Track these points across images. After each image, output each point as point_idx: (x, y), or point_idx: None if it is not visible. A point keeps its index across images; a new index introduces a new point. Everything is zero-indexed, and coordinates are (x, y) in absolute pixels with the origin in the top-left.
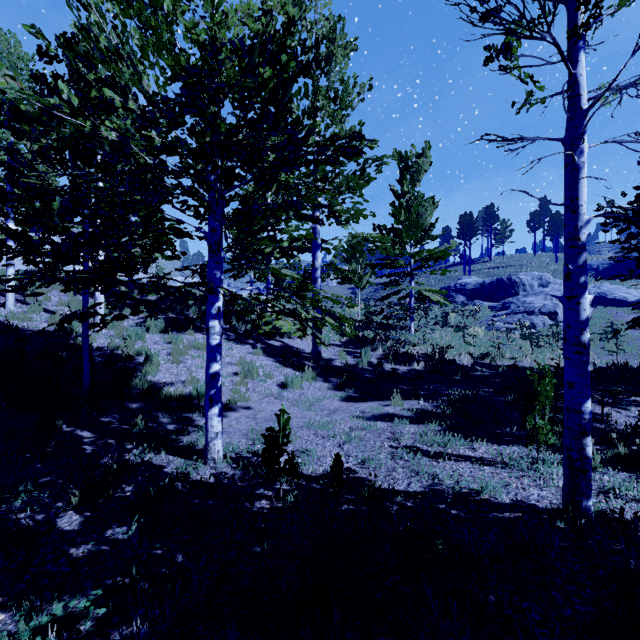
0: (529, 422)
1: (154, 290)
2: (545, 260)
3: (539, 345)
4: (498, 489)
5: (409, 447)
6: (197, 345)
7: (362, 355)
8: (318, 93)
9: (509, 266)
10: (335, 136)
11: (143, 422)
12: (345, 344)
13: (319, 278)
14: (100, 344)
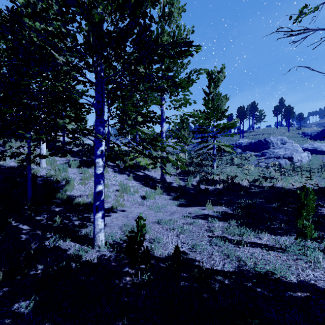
0: (299, 223)
1: (46, 133)
2: (282, 131)
3: (285, 175)
4: (285, 270)
5: (220, 236)
6: None
7: (188, 180)
8: (164, 33)
9: (263, 134)
10: (174, 43)
11: (60, 220)
12: (178, 174)
13: (164, 137)
14: (42, 174)
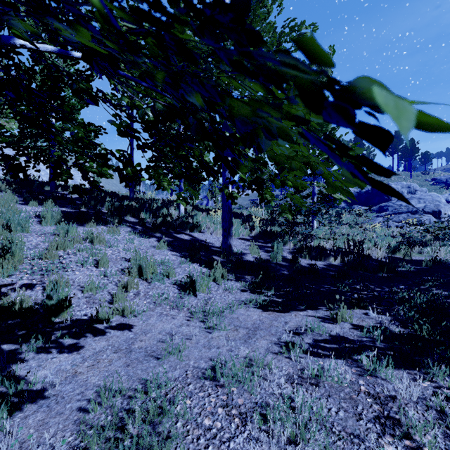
0: None
1: None
2: (401, 177)
3: (443, 240)
4: None
5: None
6: (91, 237)
7: (274, 249)
8: None
9: None
10: None
11: None
12: (254, 238)
13: None
14: None
